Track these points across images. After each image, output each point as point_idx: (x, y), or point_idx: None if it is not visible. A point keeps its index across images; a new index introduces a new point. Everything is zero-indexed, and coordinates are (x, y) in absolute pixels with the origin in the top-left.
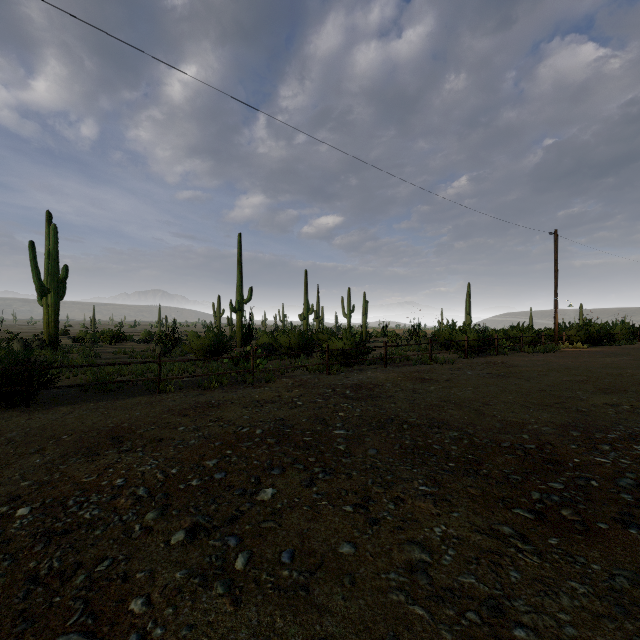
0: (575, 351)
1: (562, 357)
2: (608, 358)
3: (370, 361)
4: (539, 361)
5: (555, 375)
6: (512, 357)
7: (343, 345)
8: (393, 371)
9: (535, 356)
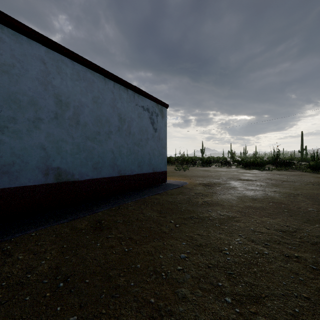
0: None
1: None
2: None
3: None
4: None
5: None
6: None
7: None
8: None
9: None
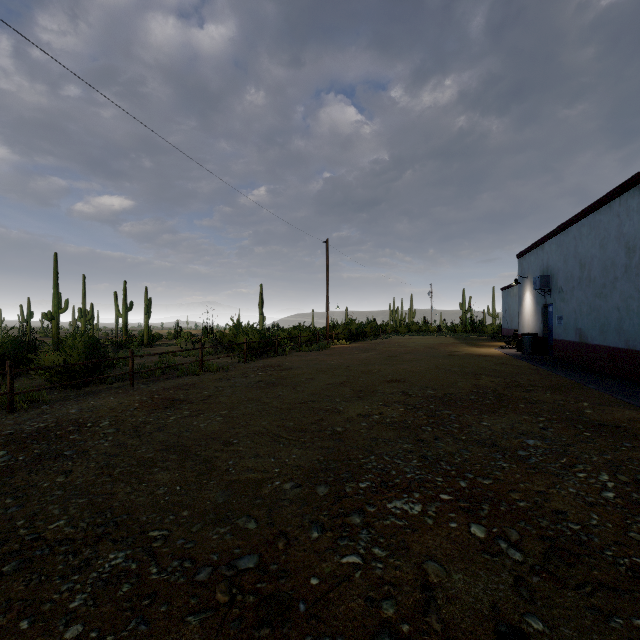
0: (341, 348)
1: (330, 355)
2: (363, 354)
3: (118, 377)
4: (312, 361)
5: (321, 378)
6: (290, 357)
7: (67, 358)
8: (139, 391)
9: (310, 355)
